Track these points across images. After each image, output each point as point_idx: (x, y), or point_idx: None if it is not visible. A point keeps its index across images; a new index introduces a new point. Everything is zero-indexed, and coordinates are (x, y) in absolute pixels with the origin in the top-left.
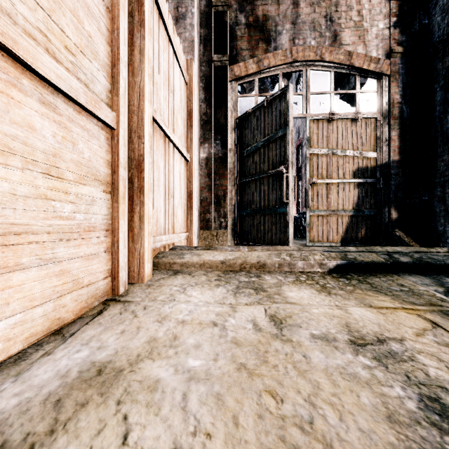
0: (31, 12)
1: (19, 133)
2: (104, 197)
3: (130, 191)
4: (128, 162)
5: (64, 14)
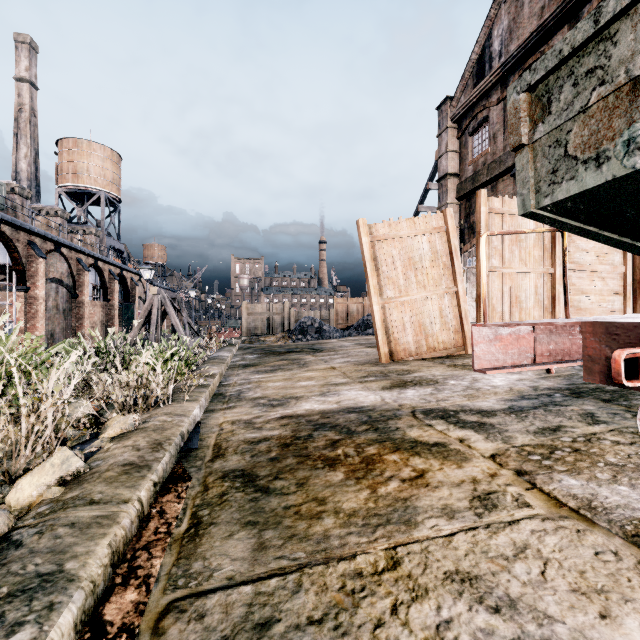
0: (595, 256)
1: (593, 288)
2: (619, 299)
3: (634, 294)
4: (633, 281)
5: (603, 248)
